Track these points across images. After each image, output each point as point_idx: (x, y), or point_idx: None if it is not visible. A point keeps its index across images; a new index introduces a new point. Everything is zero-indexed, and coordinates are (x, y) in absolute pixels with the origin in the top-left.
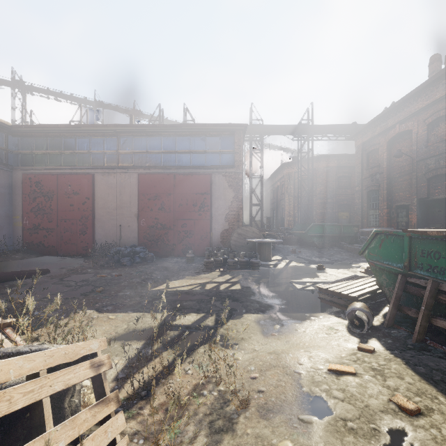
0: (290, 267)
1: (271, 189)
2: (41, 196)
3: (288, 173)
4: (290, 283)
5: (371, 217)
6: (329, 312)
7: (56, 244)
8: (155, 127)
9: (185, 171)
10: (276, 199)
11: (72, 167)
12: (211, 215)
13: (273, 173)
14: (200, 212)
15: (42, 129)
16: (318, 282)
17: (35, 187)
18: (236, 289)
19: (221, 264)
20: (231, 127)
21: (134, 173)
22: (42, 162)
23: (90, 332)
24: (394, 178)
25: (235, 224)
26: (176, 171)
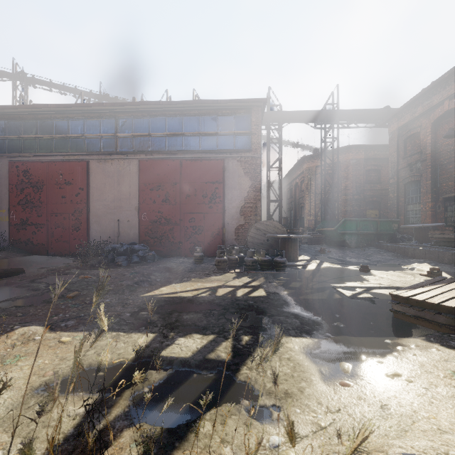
0: (324, 268)
1: (288, 188)
2: (29, 186)
3: (308, 168)
4: (332, 288)
5: (410, 213)
6: (425, 337)
7: (46, 241)
8: (158, 104)
9: (193, 157)
10: (294, 198)
11: (65, 153)
12: (224, 208)
13: (291, 169)
14: (210, 204)
15: (31, 111)
16: (371, 287)
17: (23, 177)
18: (260, 296)
19: (236, 264)
20: (248, 104)
21: (135, 159)
22: (31, 148)
23: (0, 374)
24: (441, 166)
25: (252, 219)
26: (183, 157)
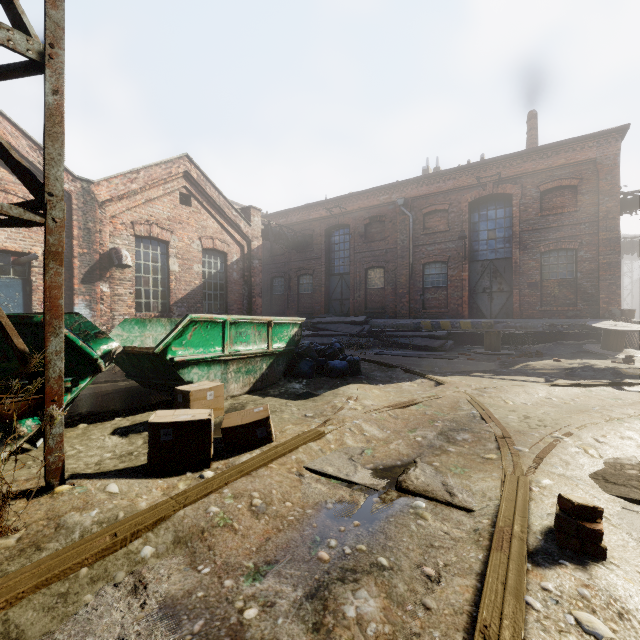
0: None
1: None
2: None
3: None
4: None
5: None
6: None
7: None
8: None
9: None
10: None
11: None
12: None
13: None
14: None
15: None
16: None
17: None
18: None
19: None
20: None
21: None
22: None
23: None
24: None
25: None
26: None
